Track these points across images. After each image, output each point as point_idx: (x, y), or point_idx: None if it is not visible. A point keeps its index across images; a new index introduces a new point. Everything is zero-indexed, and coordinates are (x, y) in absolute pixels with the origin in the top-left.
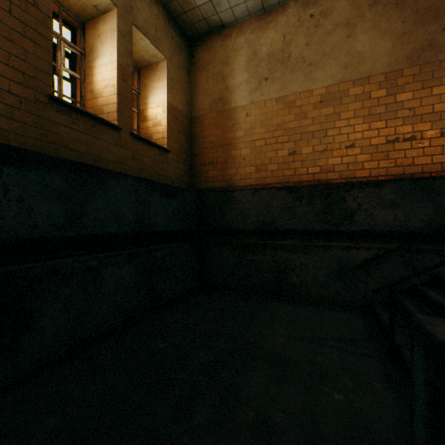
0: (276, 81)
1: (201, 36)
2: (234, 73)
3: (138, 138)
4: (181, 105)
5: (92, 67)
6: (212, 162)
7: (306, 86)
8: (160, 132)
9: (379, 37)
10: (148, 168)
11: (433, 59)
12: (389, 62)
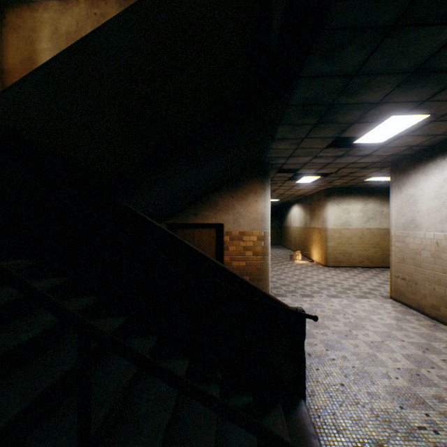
0: None
1: (12, 3)
2: (41, 40)
3: None
4: None
5: None
6: None
7: None
8: None
9: None
10: None
11: None
12: None
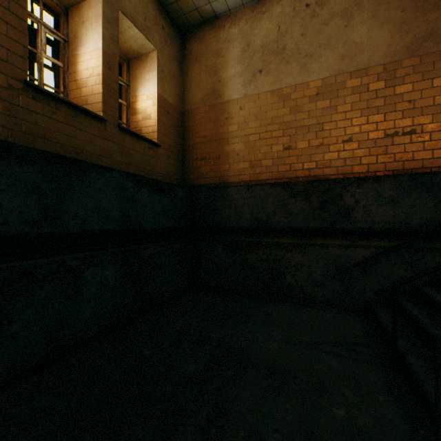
0: (270, 73)
1: (193, 27)
2: (227, 65)
3: (125, 131)
4: (172, 98)
5: (76, 55)
6: (204, 157)
7: (302, 78)
8: (151, 126)
9: (378, 26)
10: (136, 163)
11: (434, 49)
12: (388, 52)
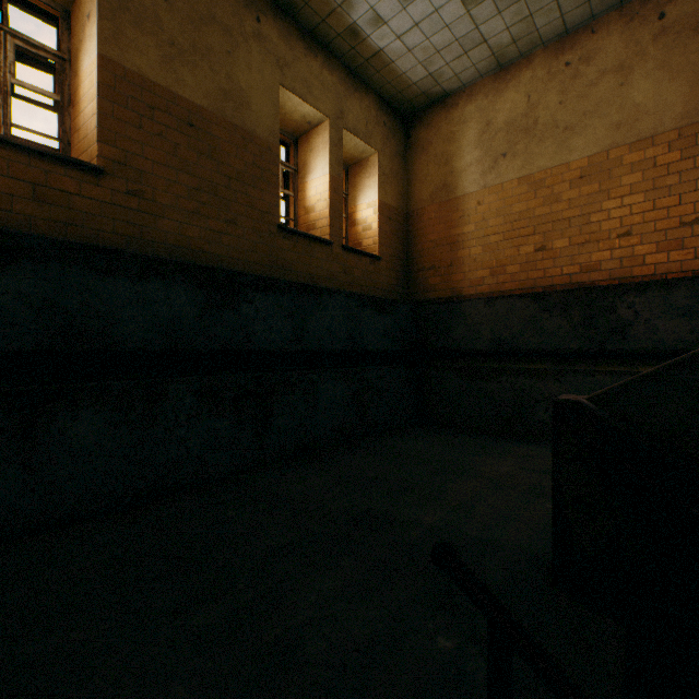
0: (517, 157)
1: (419, 111)
2: (461, 152)
3: (348, 250)
4: (394, 201)
5: (305, 183)
6: (433, 266)
7: (560, 159)
8: (371, 237)
9: (669, 79)
10: (358, 281)
11: None
12: (685, 112)
